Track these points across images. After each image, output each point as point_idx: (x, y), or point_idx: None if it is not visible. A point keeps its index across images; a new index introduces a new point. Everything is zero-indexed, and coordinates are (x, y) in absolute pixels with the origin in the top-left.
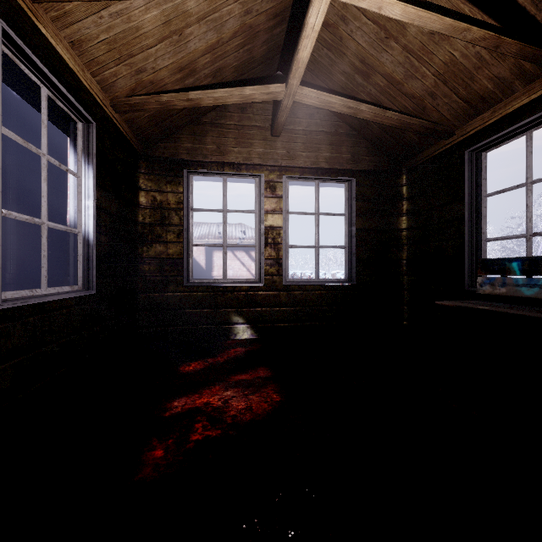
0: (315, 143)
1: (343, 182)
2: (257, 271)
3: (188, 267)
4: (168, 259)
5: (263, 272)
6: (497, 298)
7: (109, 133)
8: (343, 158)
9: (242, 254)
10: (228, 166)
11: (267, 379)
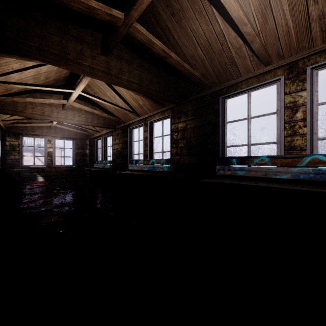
0: (63, 130)
1: (72, 140)
2: (45, 163)
3: (22, 162)
4: (15, 160)
5: (47, 163)
6: (97, 168)
7: (0, 130)
8: (72, 134)
9: (39, 154)
10: (35, 135)
11: (46, 183)
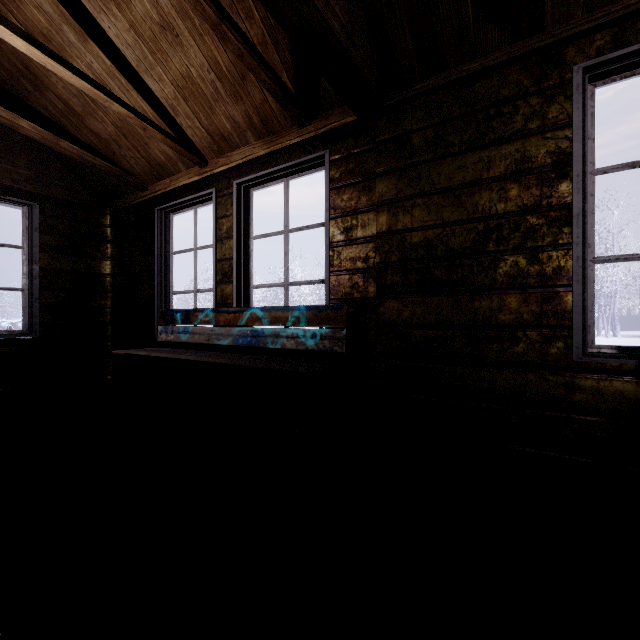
0: None
1: (20, 205)
2: None
3: None
4: None
5: None
6: (175, 344)
7: None
8: (20, 174)
9: None
10: None
11: None
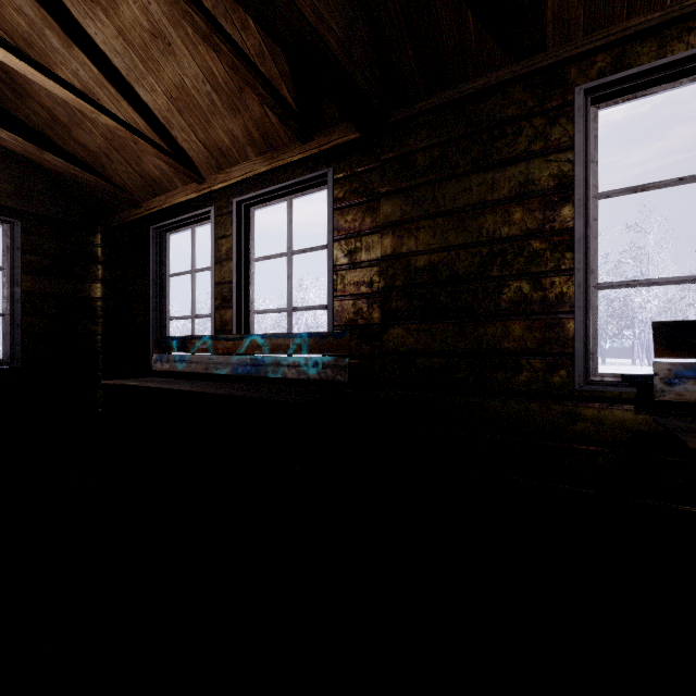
0: None
1: None
2: None
3: None
4: None
5: None
6: (171, 374)
7: None
8: None
9: None
10: None
11: None
